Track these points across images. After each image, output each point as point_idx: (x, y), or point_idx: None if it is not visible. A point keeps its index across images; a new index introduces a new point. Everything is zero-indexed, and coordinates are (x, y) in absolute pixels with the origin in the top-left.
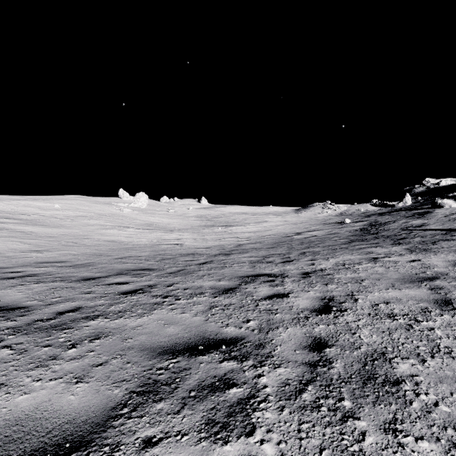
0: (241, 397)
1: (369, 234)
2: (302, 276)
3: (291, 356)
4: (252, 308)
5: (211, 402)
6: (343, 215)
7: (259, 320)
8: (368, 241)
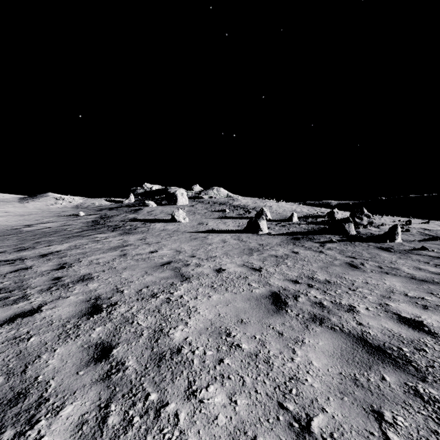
0: (18, 297)
1: (99, 224)
2: (41, 256)
3: (42, 284)
4: (2, 278)
5: (1, 303)
6: (79, 208)
7: (12, 280)
8: (97, 230)
